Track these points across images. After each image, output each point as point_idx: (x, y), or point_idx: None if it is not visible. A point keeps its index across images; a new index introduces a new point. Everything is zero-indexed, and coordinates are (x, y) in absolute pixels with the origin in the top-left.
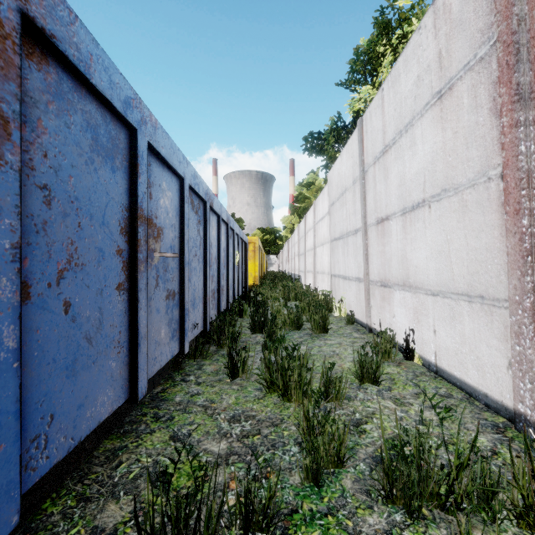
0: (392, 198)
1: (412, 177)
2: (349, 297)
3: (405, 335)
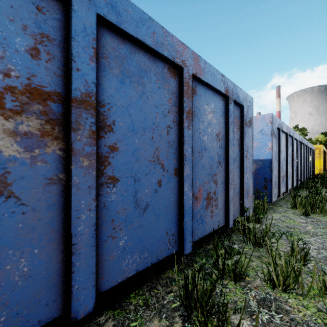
0: None
1: None
2: None
3: None
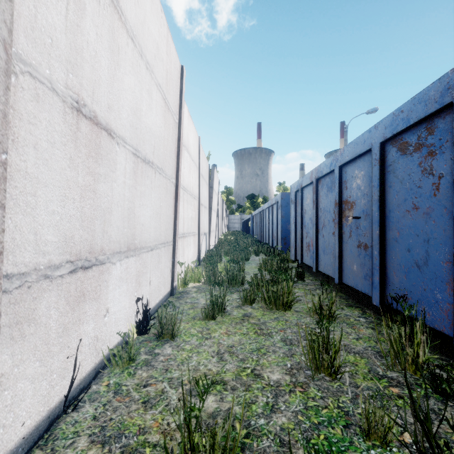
0: (124, 112)
1: (148, 127)
2: None
3: (147, 305)
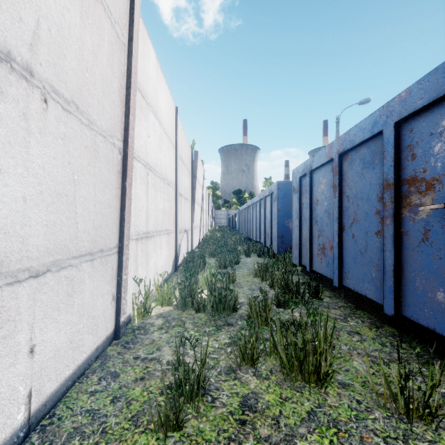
0: None
1: None
2: None
3: None
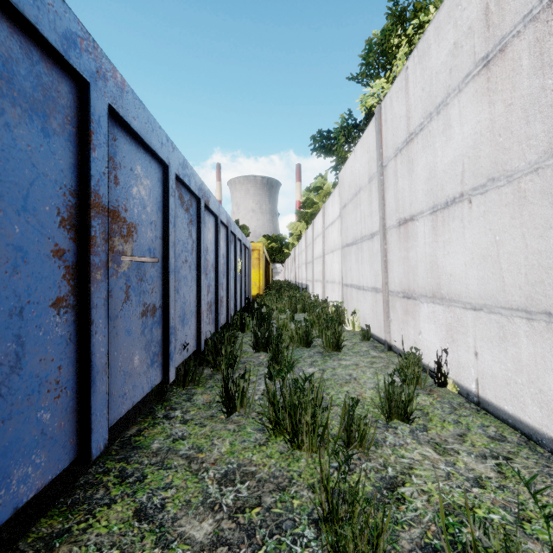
0: (418, 194)
1: (446, 167)
2: (364, 309)
3: (437, 357)
